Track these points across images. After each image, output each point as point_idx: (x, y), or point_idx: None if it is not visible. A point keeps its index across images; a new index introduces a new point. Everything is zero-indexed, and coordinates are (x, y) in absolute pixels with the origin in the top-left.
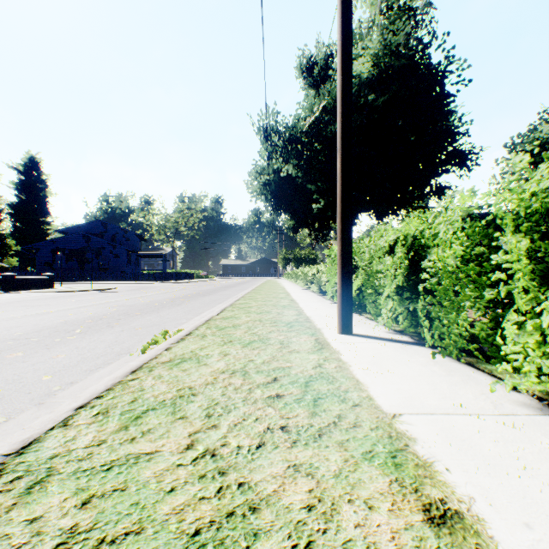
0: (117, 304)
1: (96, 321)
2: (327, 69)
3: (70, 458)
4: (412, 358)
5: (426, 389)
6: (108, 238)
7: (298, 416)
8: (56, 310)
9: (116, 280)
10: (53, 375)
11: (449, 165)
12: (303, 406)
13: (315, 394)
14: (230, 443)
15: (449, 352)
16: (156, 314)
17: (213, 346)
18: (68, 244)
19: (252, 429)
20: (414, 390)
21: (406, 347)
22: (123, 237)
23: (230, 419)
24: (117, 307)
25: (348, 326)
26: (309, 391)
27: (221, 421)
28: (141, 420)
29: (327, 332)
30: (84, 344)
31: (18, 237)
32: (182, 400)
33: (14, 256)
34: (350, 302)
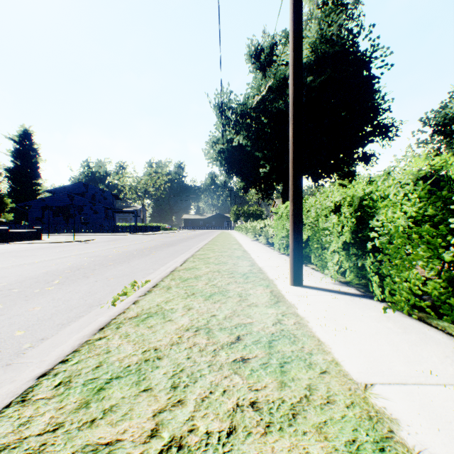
0: (94, 254)
1: (74, 271)
2: (272, 56)
3: (19, 452)
4: (364, 312)
5: (389, 350)
6: (89, 197)
7: (267, 387)
8: (40, 260)
9: (95, 232)
10: (26, 330)
11: (374, 136)
12: (270, 373)
13: (280, 357)
14: (198, 428)
15: (399, 307)
16: (127, 264)
17: (177, 299)
18: (55, 202)
19: (220, 406)
20: (377, 352)
21: (355, 300)
22: (101, 196)
23: (196, 392)
24: (93, 257)
25: (299, 278)
26: (273, 353)
27: (187, 395)
28: (103, 393)
29: (279, 283)
30: (60, 295)
31: (14, 196)
32: (147, 365)
33: (10, 212)
34: (301, 257)
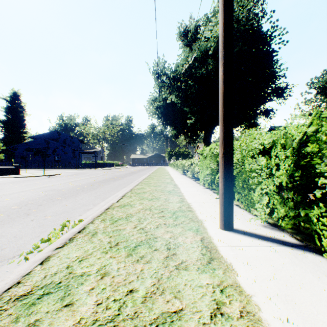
0: (51, 188)
1: (20, 207)
2: (196, 35)
3: None
4: (323, 282)
5: None
6: (61, 141)
7: None
8: (1, 194)
9: (64, 167)
10: None
11: (272, 96)
12: None
13: None
14: None
15: None
16: (73, 199)
17: (96, 253)
18: (35, 145)
19: None
20: None
21: (300, 256)
22: (70, 141)
23: None
24: (48, 191)
25: (230, 223)
26: None
27: None
28: None
29: (209, 226)
30: None
31: (6, 141)
32: None
33: (3, 152)
34: (232, 200)
